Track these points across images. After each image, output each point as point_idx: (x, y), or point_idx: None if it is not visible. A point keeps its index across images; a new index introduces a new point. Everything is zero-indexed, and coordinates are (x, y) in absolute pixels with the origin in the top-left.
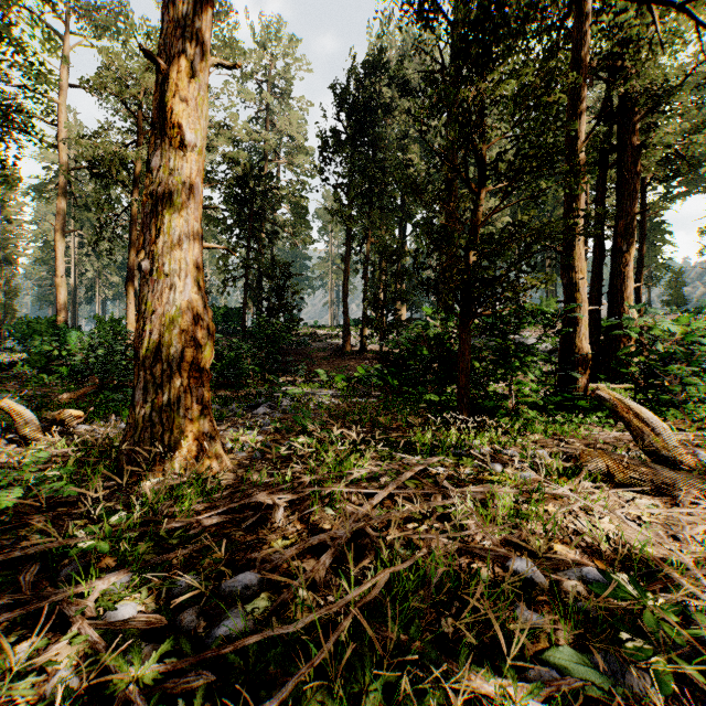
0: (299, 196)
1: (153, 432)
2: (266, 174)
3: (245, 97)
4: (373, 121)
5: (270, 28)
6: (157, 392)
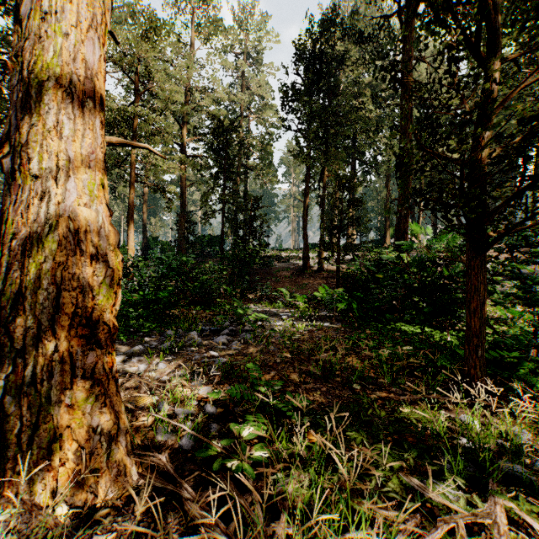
0: (266, 143)
1: (6, 430)
2: (239, 125)
3: (223, 64)
4: (329, 72)
5: (244, 9)
6: (15, 362)
